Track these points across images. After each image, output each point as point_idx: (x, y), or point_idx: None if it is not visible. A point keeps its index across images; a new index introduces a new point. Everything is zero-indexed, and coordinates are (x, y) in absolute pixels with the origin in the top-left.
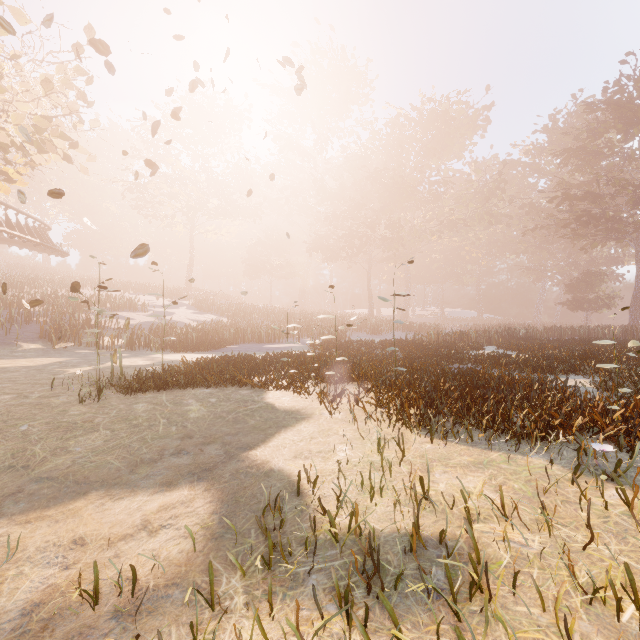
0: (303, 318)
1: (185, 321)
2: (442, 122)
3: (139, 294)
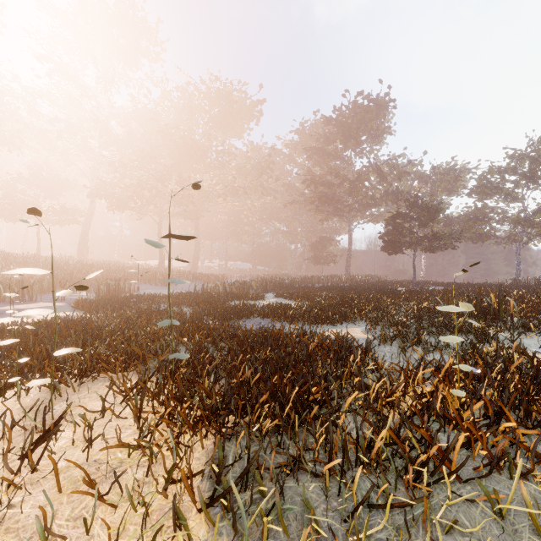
0: (79, 269)
1: None
2: (227, 102)
3: None
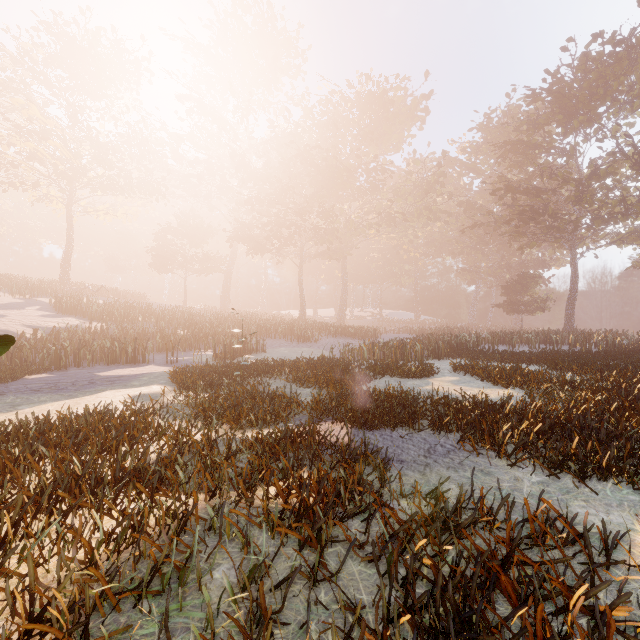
0: (211, 322)
1: (13, 328)
2: (380, 105)
3: None
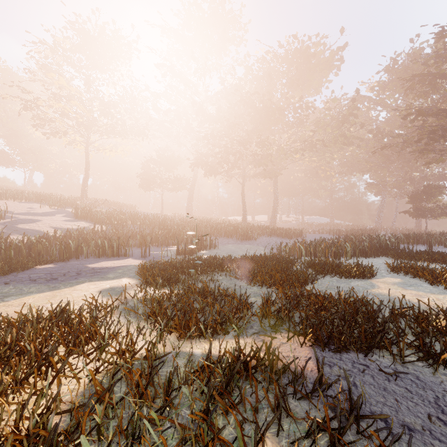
0: (178, 225)
1: (43, 229)
2: (304, 58)
3: (30, 202)
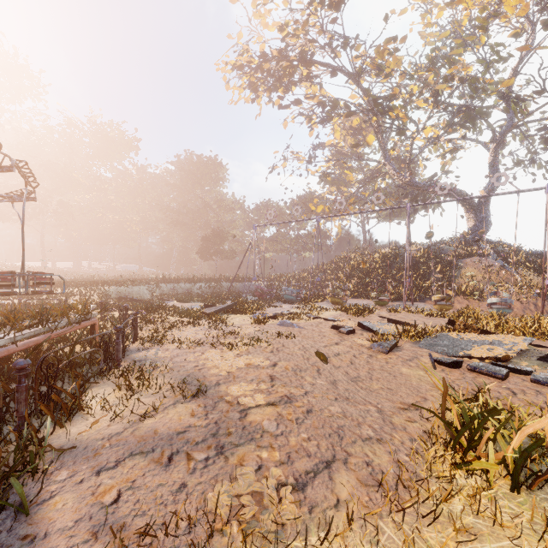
0: None
1: None
2: (105, 140)
3: None
